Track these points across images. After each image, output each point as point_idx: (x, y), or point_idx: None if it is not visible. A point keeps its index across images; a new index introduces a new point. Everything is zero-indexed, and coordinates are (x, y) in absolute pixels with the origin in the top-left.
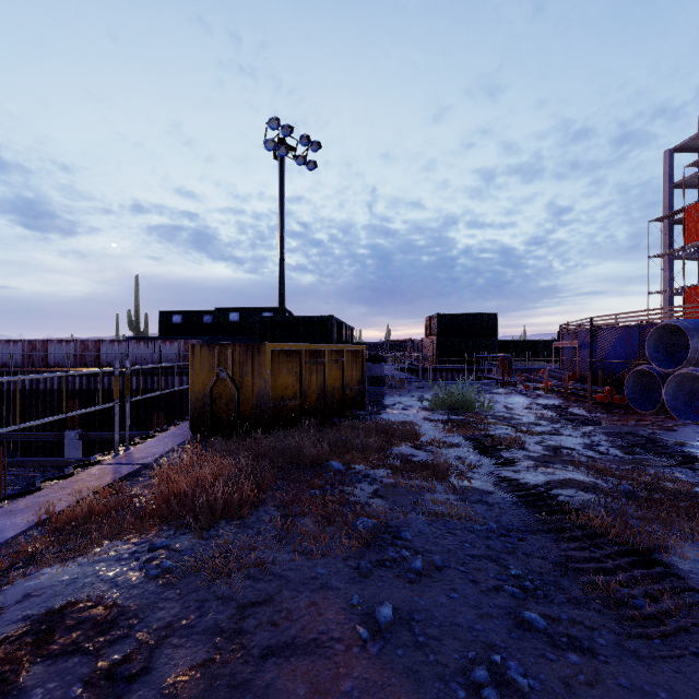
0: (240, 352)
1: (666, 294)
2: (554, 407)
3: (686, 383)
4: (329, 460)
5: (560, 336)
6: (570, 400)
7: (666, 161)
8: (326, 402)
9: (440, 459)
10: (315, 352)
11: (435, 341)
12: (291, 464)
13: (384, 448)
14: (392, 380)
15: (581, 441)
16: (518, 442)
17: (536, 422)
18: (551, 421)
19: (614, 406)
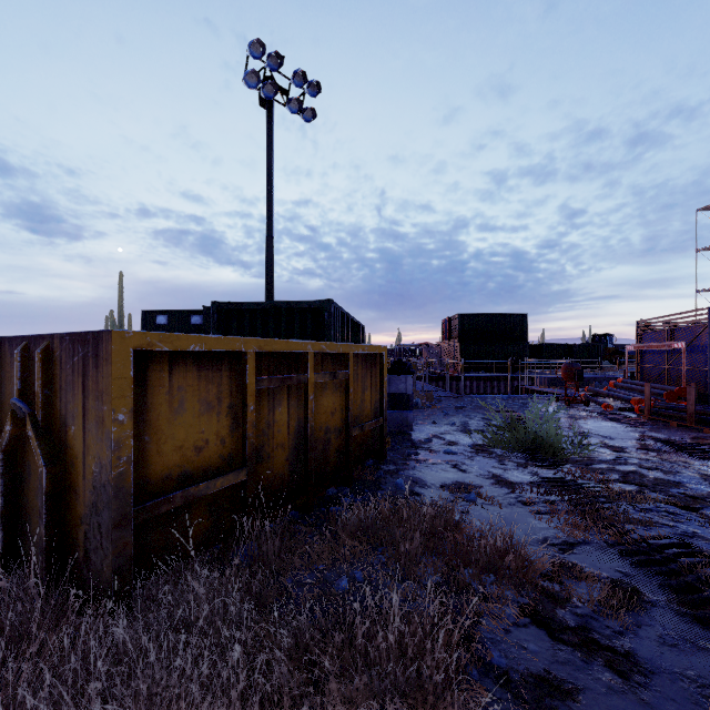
0: (61, 357)
1: None
2: (692, 448)
3: None
4: None
5: (638, 337)
6: (701, 432)
7: None
8: (309, 462)
9: None
10: (283, 357)
11: (457, 345)
12: None
13: (489, 708)
14: (415, 395)
15: None
16: None
17: None
18: None
19: None
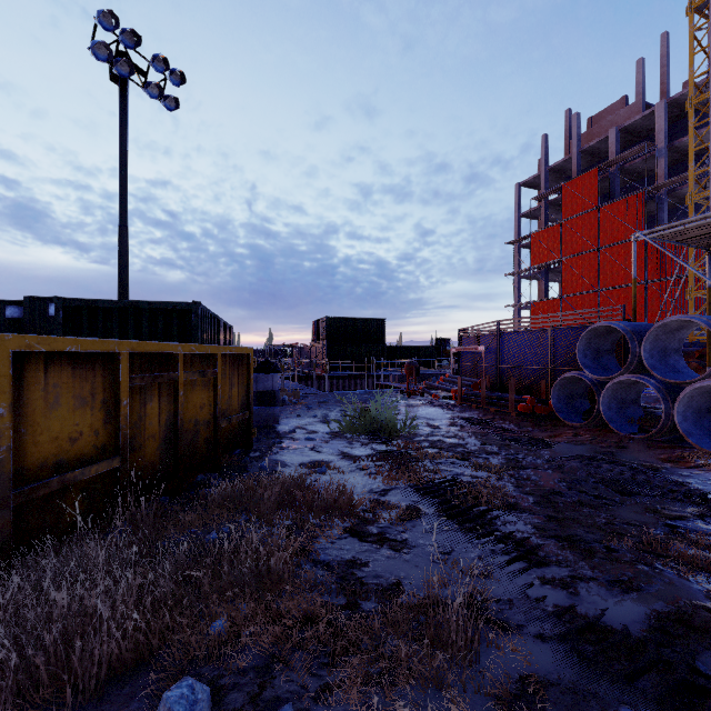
0: None
1: (517, 307)
2: (480, 422)
3: (619, 391)
4: (170, 638)
5: (459, 341)
6: (489, 411)
7: (517, 193)
8: (179, 451)
9: (447, 600)
10: (155, 357)
11: (325, 346)
12: (34, 704)
13: (310, 571)
14: (283, 393)
15: (557, 477)
16: (496, 493)
17: (485, 448)
18: (497, 444)
19: (537, 417)
